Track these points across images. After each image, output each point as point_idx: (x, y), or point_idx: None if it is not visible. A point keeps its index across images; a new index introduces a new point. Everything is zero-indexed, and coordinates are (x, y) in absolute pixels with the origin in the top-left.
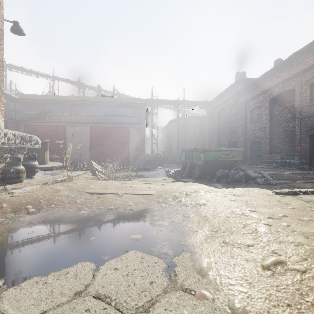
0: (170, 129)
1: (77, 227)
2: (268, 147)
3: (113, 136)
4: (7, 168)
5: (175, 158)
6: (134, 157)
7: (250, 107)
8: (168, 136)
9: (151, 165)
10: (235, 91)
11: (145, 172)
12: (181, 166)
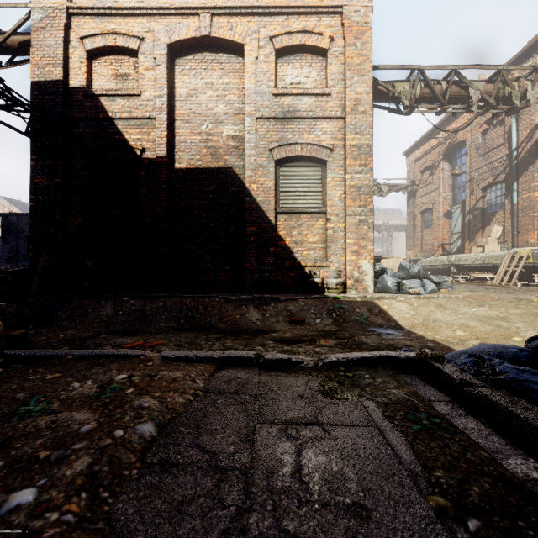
0: None
1: None
2: None
3: None
4: None
5: None
6: None
7: None
8: None
9: None
10: None
11: None
12: None
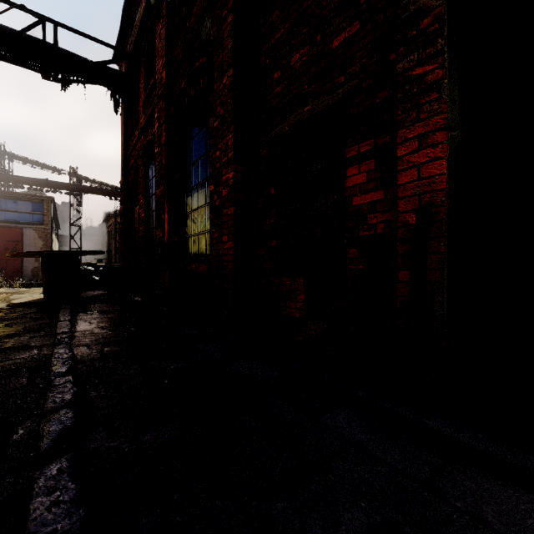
0: (111, 226)
1: None
2: None
3: None
4: None
5: None
6: (32, 270)
7: None
8: (108, 236)
9: None
10: None
11: None
12: None
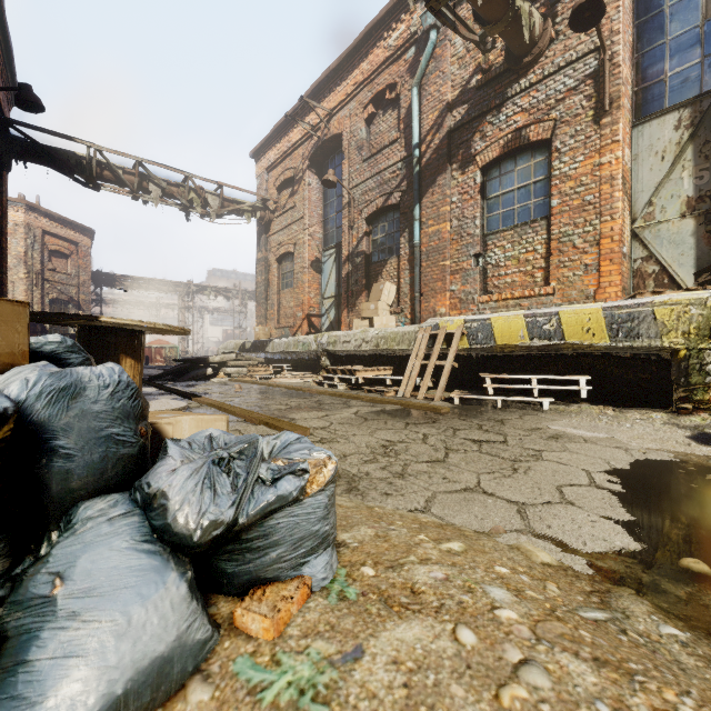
0: None
1: None
2: None
3: None
4: None
5: None
6: None
7: None
8: None
9: None
10: None
11: None
12: None
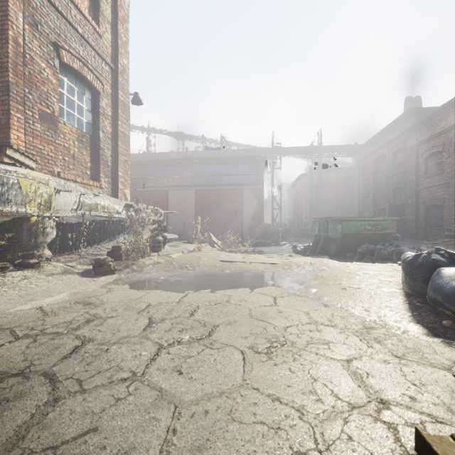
0: (300, 187)
1: (229, 277)
2: (453, 214)
3: (222, 202)
4: (152, 238)
5: (307, 230)
6: (249, 228)
7: (425, 153)
8: (296, 197)
9: (272, 238)
10: (401, 130)
11: (265, 248)
12: (313, 240)
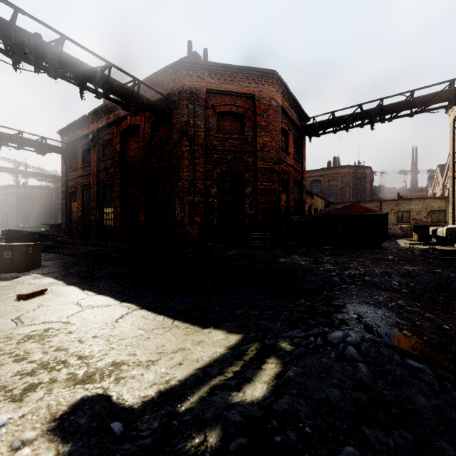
0: (6, 194)
1: None
2: None
3: None
4: None
5: None
6: None
7: None
8: (2, 202)
9: None
10: None
11: None
12: None
